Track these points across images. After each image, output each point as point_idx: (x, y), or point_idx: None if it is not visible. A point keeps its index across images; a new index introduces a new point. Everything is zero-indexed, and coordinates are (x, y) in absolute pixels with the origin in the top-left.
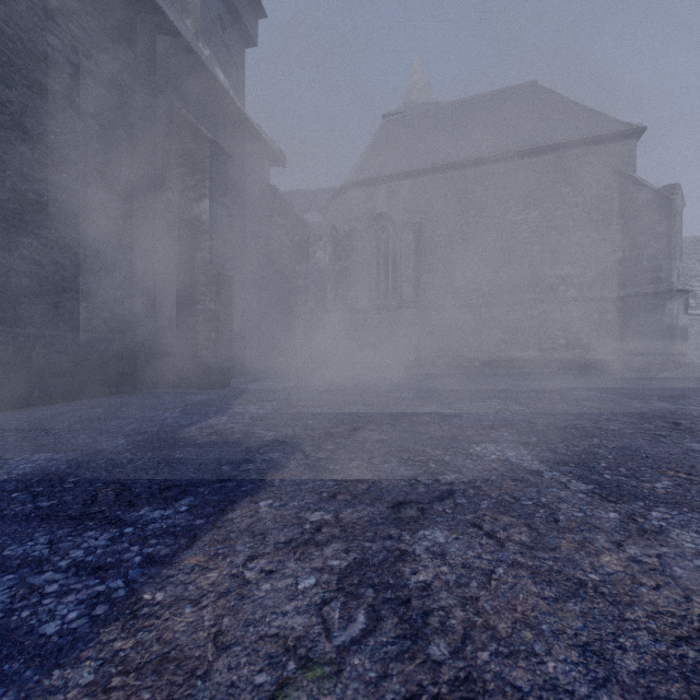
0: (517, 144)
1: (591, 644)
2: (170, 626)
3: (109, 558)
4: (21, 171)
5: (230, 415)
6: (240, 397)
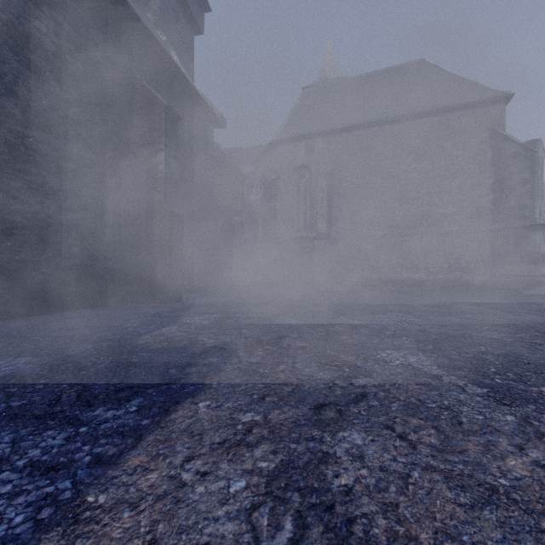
0: (409, 109)
1: None
2: (107, 532)
3: (62, 457)
4: (13, 129)
5: (179, 324)
6: (188, 310)
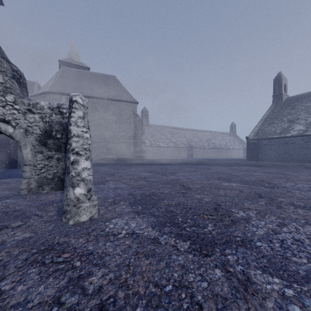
0: (110, 96)
1: (111, 172)
2: None
3: None
4: None
5: None
6: None
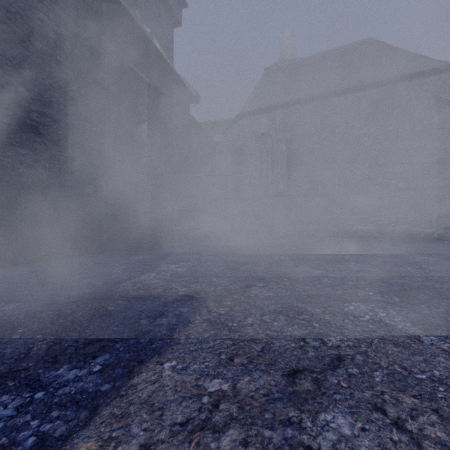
0: (360, 81)
1: None
2: None
3: (4, 437)
4: (20, 104)
5: (157, 272)
6: (166, 258)
